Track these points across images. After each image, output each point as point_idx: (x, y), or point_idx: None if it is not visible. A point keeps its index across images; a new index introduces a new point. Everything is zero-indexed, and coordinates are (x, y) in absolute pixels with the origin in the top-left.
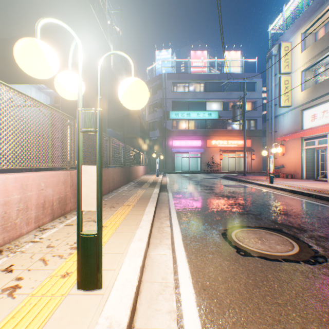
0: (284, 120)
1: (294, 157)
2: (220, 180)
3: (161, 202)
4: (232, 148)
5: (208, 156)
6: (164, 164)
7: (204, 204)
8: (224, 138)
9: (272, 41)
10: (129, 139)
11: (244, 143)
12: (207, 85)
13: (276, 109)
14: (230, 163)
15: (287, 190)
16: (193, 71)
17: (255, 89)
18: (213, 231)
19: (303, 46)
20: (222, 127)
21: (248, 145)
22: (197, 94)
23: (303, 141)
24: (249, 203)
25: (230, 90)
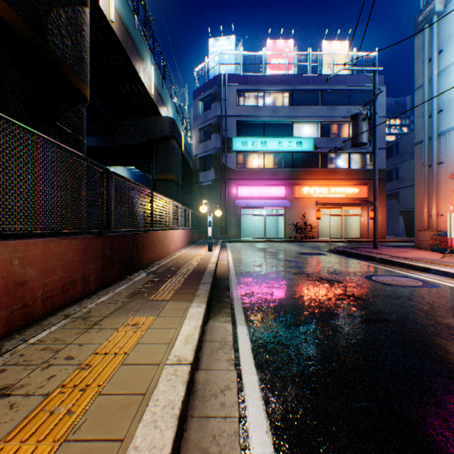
0: None
1: None
2: (337, 258)
3: None
4: (337, 200)
5: (297, 212)
6: (223, 226)
7: None
8: (323, 183)
9: None
10: (161, 182)
11: (375, 187)
12: (295, 95)
13: (441, 120)
14: (331, 225)
15: None
16: (271, 73)
17: None
18: None
19: None
20: (320, 165)
21: (362, 194)
22: (278, 109)
23: None
24: None
25: (333, 104)
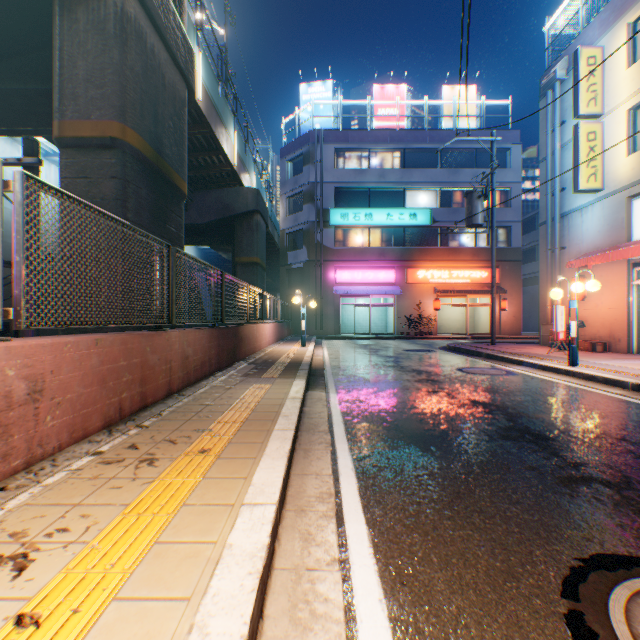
0: (583, 221)
1: (611, 303)
2: (443, 354)
3: (308, 428)
4: (460, 287)
5: (411, 302)
6: (317, 319)
7: (432, 436)
8: (443, 265)
9: (553, 51)
10: (243, 266)
11: (492, 274)
12: (407, 155)
13: (564, 199)
14: (455, 318)
15: (627, 385)
16: (378, 127)
17: (508, 163)
18: (522, 605)
19: (631, 53)
20: (439, 243)
21: None
22: (386, 173)
23: (633, 268)
24: (556, 429)
25: (456, 166)
